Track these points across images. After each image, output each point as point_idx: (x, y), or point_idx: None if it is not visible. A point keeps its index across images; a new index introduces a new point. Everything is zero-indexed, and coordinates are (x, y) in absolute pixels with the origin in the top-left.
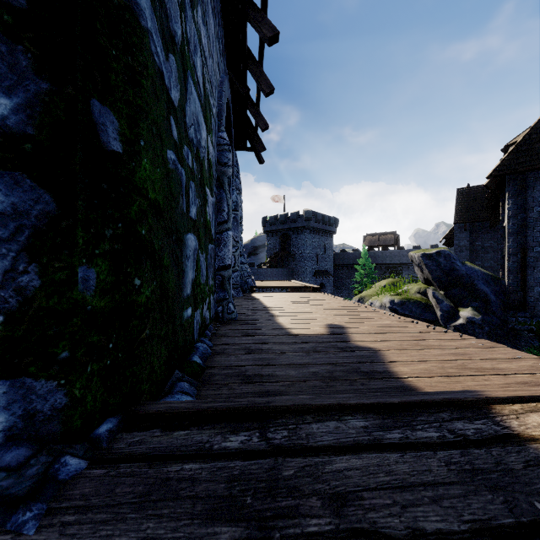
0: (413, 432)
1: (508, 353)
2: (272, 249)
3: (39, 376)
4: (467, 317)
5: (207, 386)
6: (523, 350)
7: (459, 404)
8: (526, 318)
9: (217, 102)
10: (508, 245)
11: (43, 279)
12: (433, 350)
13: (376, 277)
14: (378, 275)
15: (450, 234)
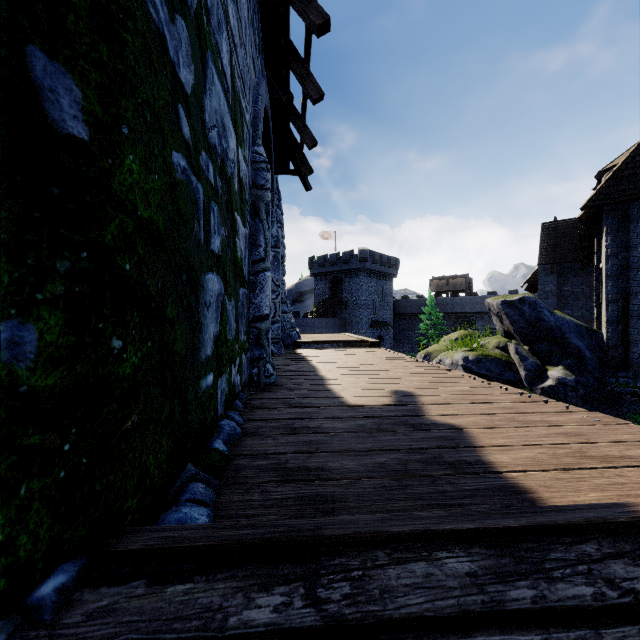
0: (551, 585)
1: (636, 433)
2: (321, 295)
3: None
4: (557, 378)
5: (232, 488)
6: (625, 418)
7: (607, 527)
8: (628, 379)
9: (251, 108)
10: (606, 290)
11: None
12: (535, 428)
13: (445, 328)
14: (447, 326)
15: (533, 278)
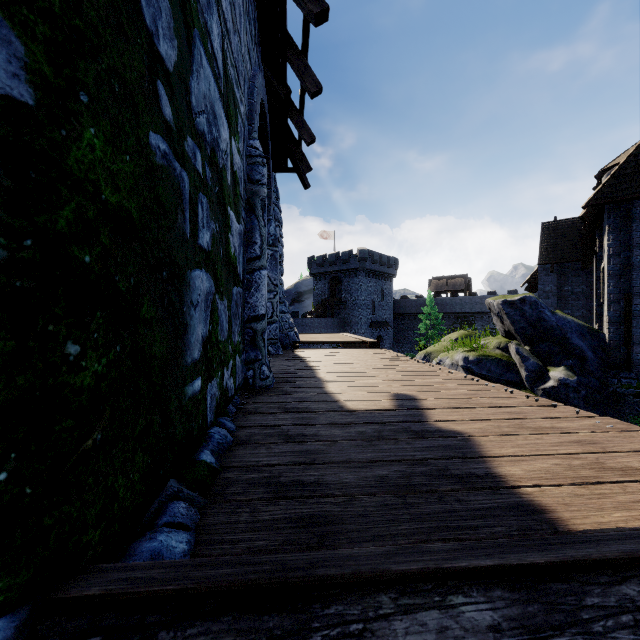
0: None
1: None
2: (320, 295)
3: None
4: (559, 379)
5: (218, 506)
6: (627, 419)
7: None
8: (630, 379)
9: (246, 100)
10: (608, 290)
11: None
12: (546, 436)
13: (444, 328)
14: (446, 326)
15: (533, 278)
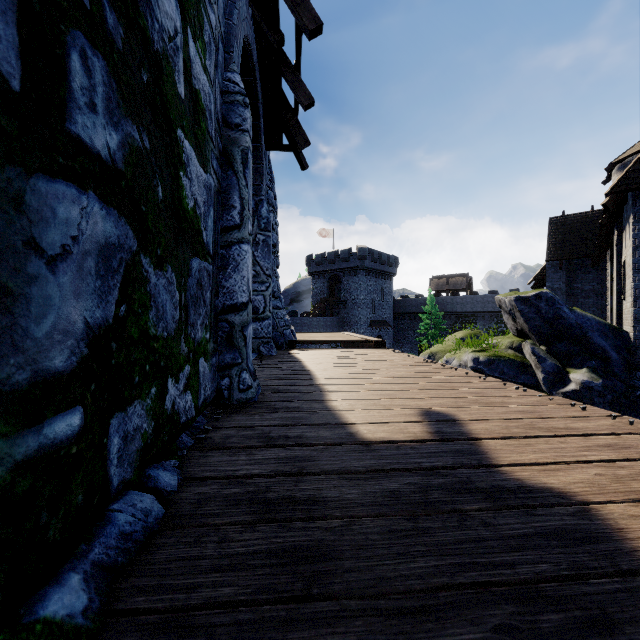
0: None
1: None
2: (319, 294)
3: None
4: (581, 382)
5: None
6: None
7: None
8: None
9: (222, 17)
10: (634, 284)
11: None
12: None
13: (445, 328)
14: (447, 326)
15: (541, 275)
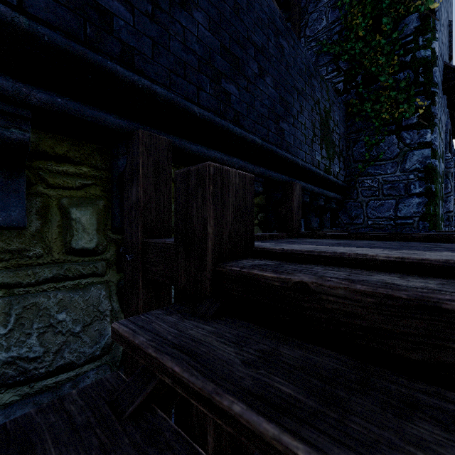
0: None
1: None
2: None
3: (425, 221)
4: None
5: None
6: None
7: None
8: None
9: (444, 142)
10: None
11: (425, 209)
12: None
13: None
14: None
15: None
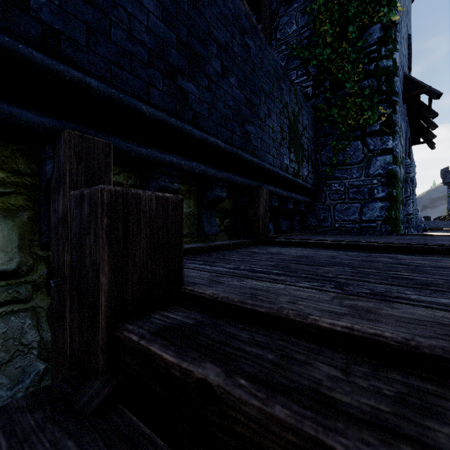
0: None
1: None
2: None
3: (387, 225)
4: None
5: None
6: None
7: None
8: None
9: (404, 149)
10: None
11: (387, 213)
12: None
13: None
14: None
15: None
